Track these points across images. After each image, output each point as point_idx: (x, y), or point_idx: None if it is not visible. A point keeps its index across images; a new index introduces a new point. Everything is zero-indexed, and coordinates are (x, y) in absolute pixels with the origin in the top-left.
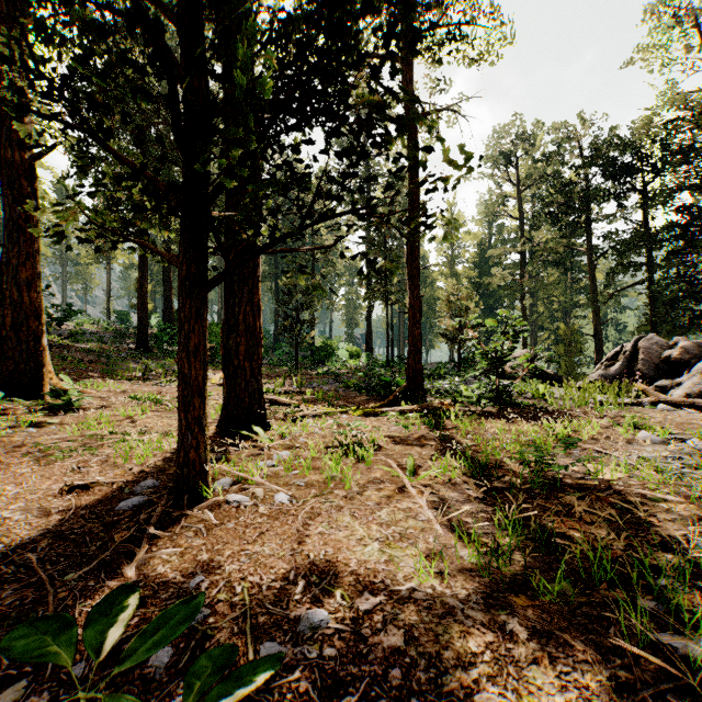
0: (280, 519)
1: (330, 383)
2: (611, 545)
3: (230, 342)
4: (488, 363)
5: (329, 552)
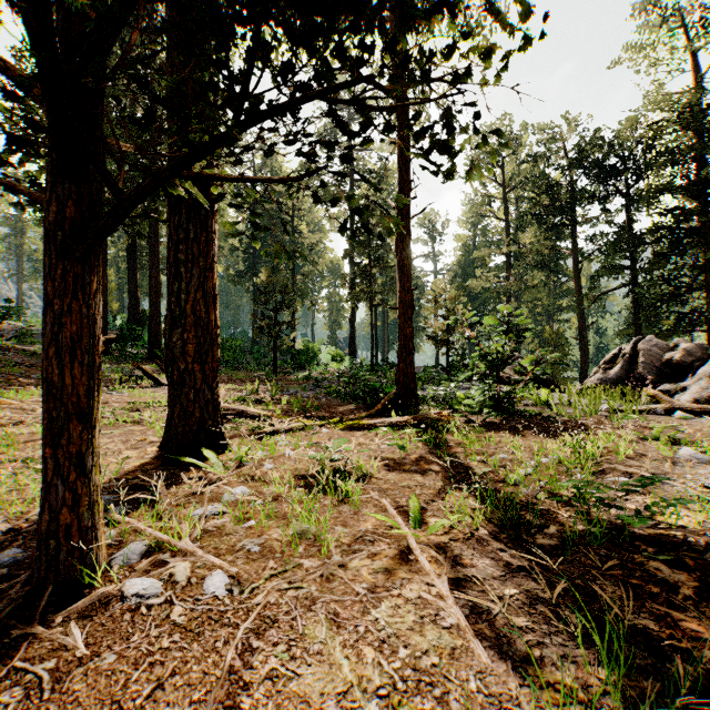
0: (203, 637)
1: (310, 389)
2: None
3: (174, 339)
4: (488, 366)
5: None
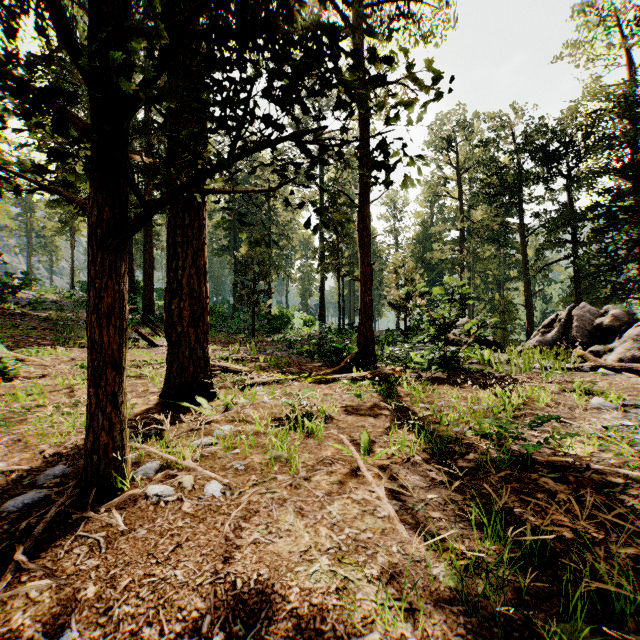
0: (206, 520)
1: (284, 349)
2: (616, 552)
3: (173, 307)
4: (437, 330)
5: (263, 575)
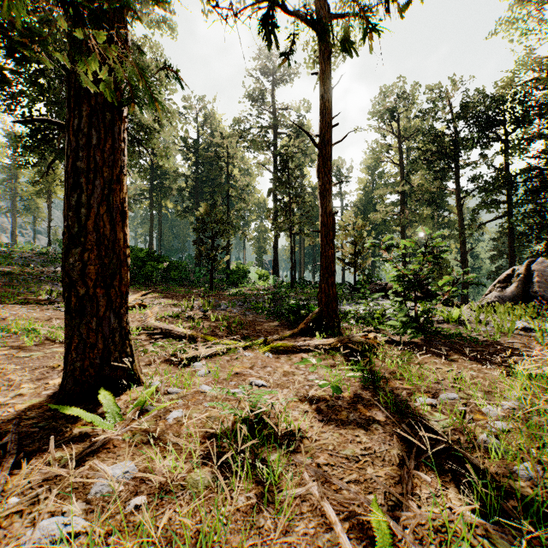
0: None
1: (239, 304)
2: None
3: (71, 260)
4: (406, 287)
5: None
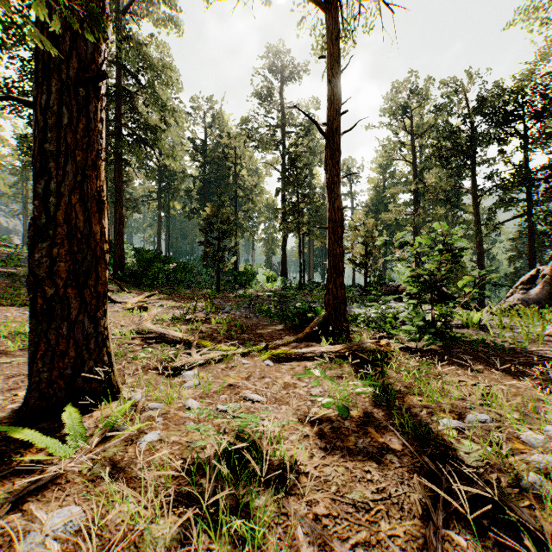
0: None
1: (244, 307)
2: None
3: (37, 256)
4: (422, 288)
5: None
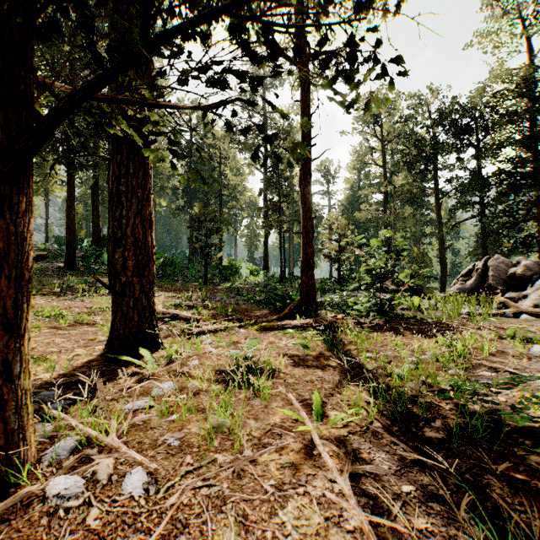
0: None
1: (232, 296)
2: None
3: (116, 257)
4: (373, 279)
5: None
